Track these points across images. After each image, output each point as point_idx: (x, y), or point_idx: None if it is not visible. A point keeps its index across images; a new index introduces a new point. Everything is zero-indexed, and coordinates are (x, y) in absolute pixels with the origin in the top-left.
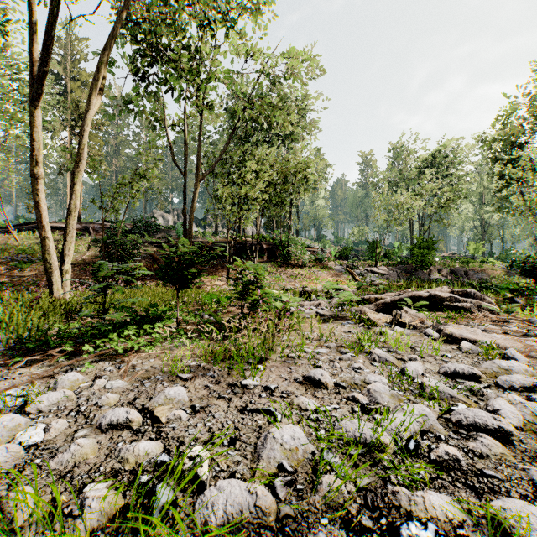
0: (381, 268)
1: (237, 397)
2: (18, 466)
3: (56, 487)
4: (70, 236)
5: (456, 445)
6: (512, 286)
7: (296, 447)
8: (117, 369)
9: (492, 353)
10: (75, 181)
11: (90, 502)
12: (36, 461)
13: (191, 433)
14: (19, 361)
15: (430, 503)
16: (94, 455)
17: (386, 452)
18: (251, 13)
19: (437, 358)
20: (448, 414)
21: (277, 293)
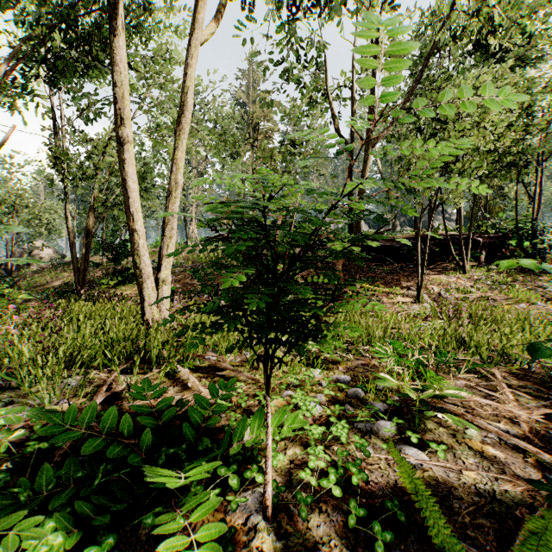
0: None
1: None
2: None
3: None
4: (169, 227)
5: None
6: None
7: None
8: None
9: None
10: (177, 145)
11: None
12: None
13: None
14: None
15: None
16: None
17: None
18: None
19: None
20: None
21: None
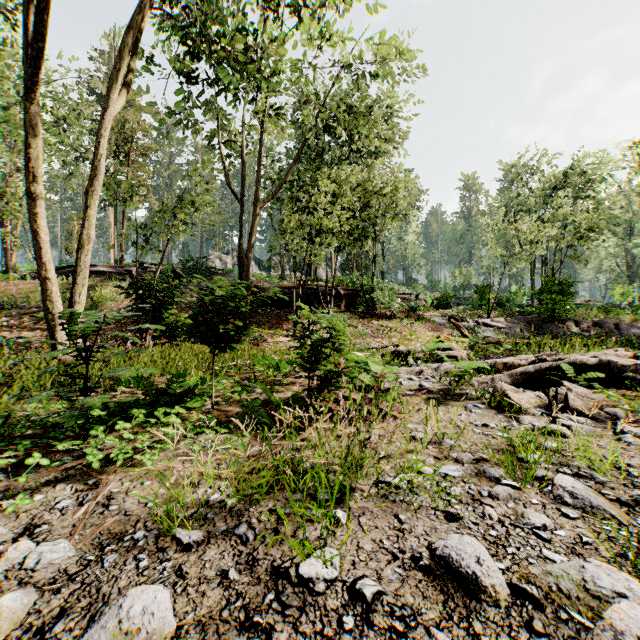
0: (496, 319)
1: (285, 622)
2: None
3: None
4: (81, 277)
5: None
6: None
7: None
8: (76, 506)
9: None
10: (89, 203)
11: None
12: None
13: None
14: None
15: None
16: None
17: None
18: None
19: None
20: None
21: (361, 356)
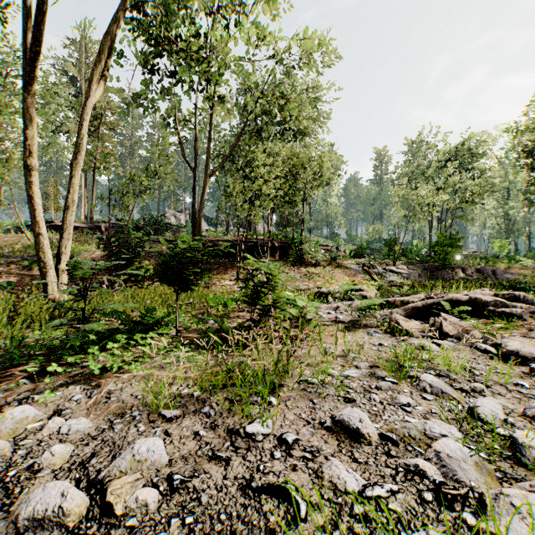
0: (400, 267)
1: (238, 456)
2: None
3: None
4: (66, 232)
5: None
6: None
7: None
8: (86, 398)
9: None
10: (73, 174)
11: None
12: None
13: None
14: None
15: None
16: None
17: None
18: None
19: (509, 388)
20: None
21: (291, 295)
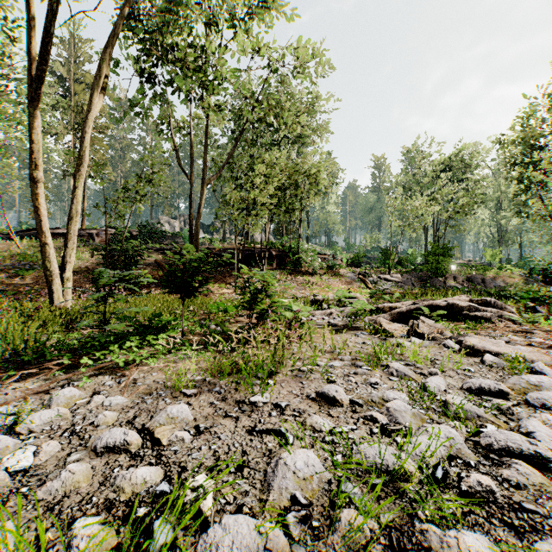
0: (394, 275)
1: (244, 415)
2: (3, 495)
3: (42, 521)
4: (71, 242)
5: (488, 472)
6: (532, 294)
7: (310, 475)
8: (117, 384)
9: (517, 367)
10: (77, 185)
11: (78, 541)
12: (22, 490)
13: (195, 457)
14: (14, 374)
15: (465, 546)
16: (87, 482)
17: (411, 481)
18: (260, 10)
19: (459, 372)
20: (476, 437)
21: (287, 302)
